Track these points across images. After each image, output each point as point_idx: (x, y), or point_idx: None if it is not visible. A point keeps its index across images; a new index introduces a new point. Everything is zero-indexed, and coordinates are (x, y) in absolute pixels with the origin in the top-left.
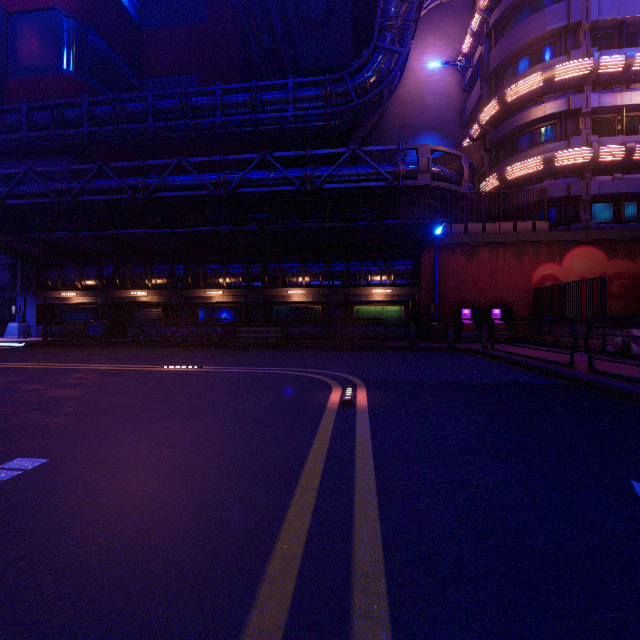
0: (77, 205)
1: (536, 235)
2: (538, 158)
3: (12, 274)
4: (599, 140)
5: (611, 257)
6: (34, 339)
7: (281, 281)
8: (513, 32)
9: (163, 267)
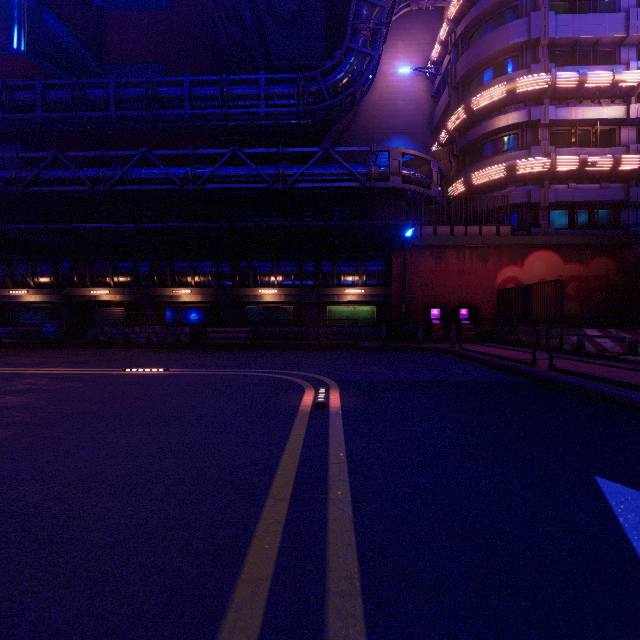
0: (29, 196)
1: (500, 239)
2: (501, 165)
3: None
4: (556, 151)
5: (566, 261)
6: None
7: (253, 280)
8: (479, 43)
9: (126, 264)
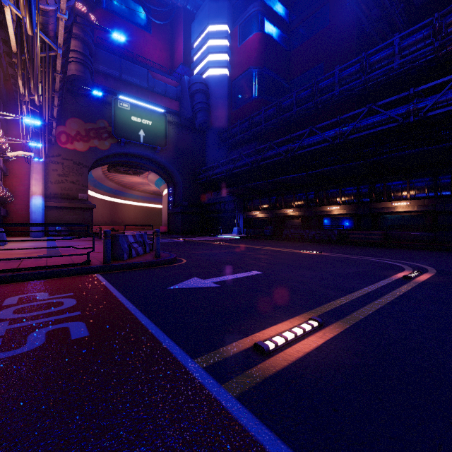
0: (259, 167)
1: None
2: None
3: (234, 204)
4: None
5: None
6: (243, 235)
7: (386, 196)
8: None
9: (301, 194)
